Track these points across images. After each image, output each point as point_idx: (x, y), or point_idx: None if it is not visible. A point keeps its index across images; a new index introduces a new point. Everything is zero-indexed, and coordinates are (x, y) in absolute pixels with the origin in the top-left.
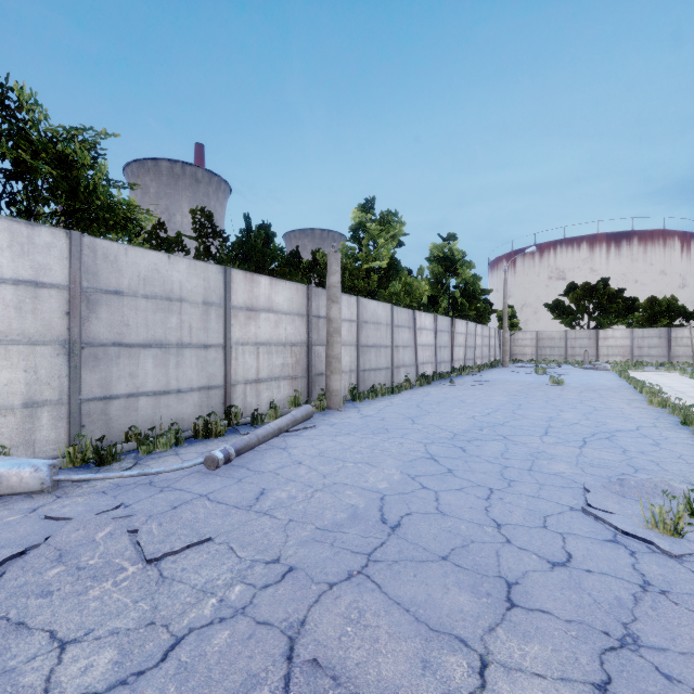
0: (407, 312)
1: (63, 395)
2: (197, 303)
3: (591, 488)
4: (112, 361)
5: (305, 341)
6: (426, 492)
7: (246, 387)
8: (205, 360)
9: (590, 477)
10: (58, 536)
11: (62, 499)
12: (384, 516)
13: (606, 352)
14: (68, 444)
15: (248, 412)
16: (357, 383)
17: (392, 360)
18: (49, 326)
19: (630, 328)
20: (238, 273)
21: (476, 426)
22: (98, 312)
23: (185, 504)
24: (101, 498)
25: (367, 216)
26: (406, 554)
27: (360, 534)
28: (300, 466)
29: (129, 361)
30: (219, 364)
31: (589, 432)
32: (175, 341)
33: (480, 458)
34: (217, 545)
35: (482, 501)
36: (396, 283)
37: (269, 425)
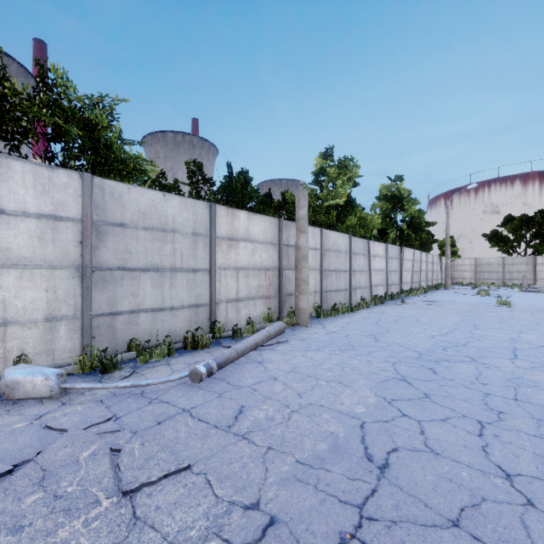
0: (362, 242)
1: (77, 311)
2: (187, 233)
3: None
4: (117, 283)
5: (277, 266)
6: (408, 422)
7: (228, 305)
8: (194, 282)
9: None
10: (46, 452)
11: (65, 406)
12: (368, 451)
13: (543, 277)
14: (82, 352)
15: (230, 326)
16: (320, 302)
17: (349, 283)
18: (66, 253)
19: None
20: (221, 208)
21: (439, 346)
22: (105, 242)
23: (169, 420)
24: (97, 408)
25: (326, 162)
26: (405, 512)
27: (345, 474)
28: (276, 382)
29: (131, 283)
30: (205, 286)
31: None
32: (169, 265)
33: (455, 381)
34: (194, 477)
35: (475, 438)
36: (352, 218)
37: (247, 340)
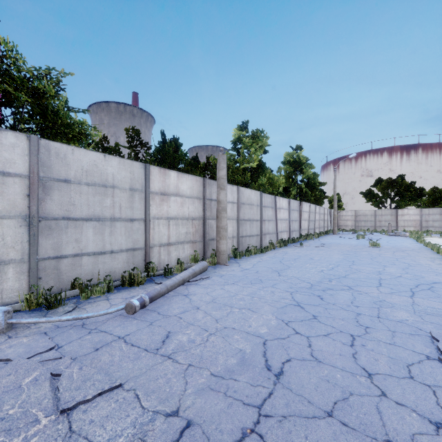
0: (270, 197)
1: (24, 255)
2: (125, 189)
3: (439, 337)
4: (62, 230)
5: (201, 216)
6: (300, 338)
7: (160, 249)
8: (131, 230)
9: (431, 325)
10: None
11: (11, 339)
12: (268, 362)
13: (403, 224)
14: (29, 291)
15: (162, 266)
16: (237, 245)
17: (260, 229)
18: (13, 205)
19: (419, 208)
20: (154, 168)
21: (326, 278)
22: (51, 195)
23: (106, 346)
24: (40, 339)
25: (243, 133)
26: (293, 408)
27: (249, 382)
28: (198, 311)
29: (75, 230)
30: (141, 233)
31: (412, 283)
32: (109, 216)
33: (336, 305)
34: (125, 393)
35: (348, 348)
36: (262, 178)
37: (175, 277)
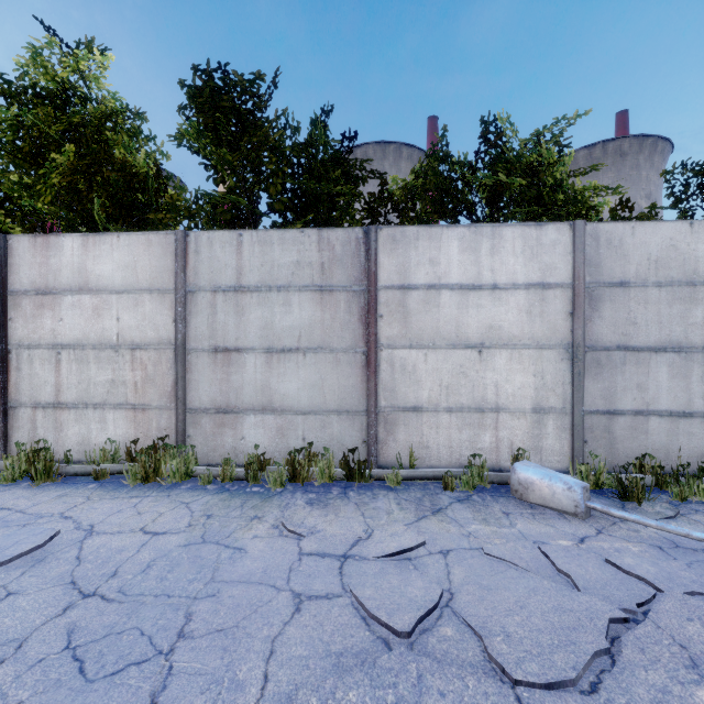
0: None
1: (565, 403)
2: None
3: None
4: (615, 368)
5: None
6: None
7: None
8: None
9: None
10: (661, 614)
11: (605, 536)
12: None
13: None
14: (570, 458)
15: None
16: None
17: None
18: (553, 329)
19: None
20: None
21: None
22: (600, 310)
23: None
24: (669, 560)
25: None
26: None
27: None
28: None
29: (636, 369)
30: None
31: None
32: (699, 342)
33: None
34: None
35: None
36: None
37: None
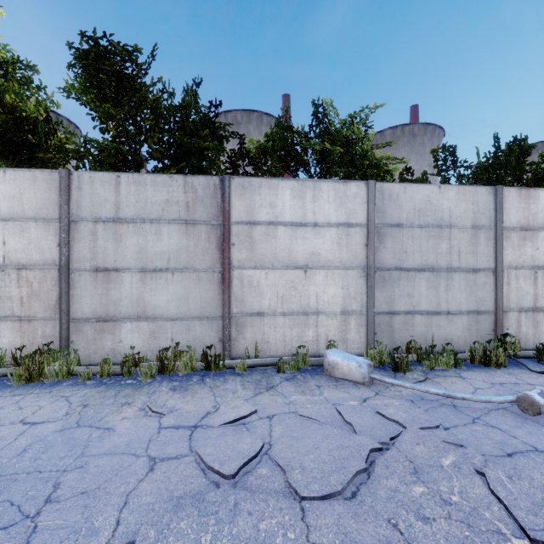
0: None
1: (363, 307)
2: (465, 227)
3: None
4: (394, 283)
5: None
6: None
7: (520, 315)
8: (473, 284)
9: None
10: (402, 442)
11: (380, 396)
12: None
13: None
14: (366, 345)
15: (522, 343)
16: None
17: None
18: (355, 256)
19: None
20: (509, 191)
21: None
22: (384, 243)
23: (522, 456)
24: (415, 408)
25: None
26: None
27: None
28: None
29: (407, 283)
30: (488, 289)
31: None
32: (444, 265)
33: None
34: None
35: None
36: None
37: None
